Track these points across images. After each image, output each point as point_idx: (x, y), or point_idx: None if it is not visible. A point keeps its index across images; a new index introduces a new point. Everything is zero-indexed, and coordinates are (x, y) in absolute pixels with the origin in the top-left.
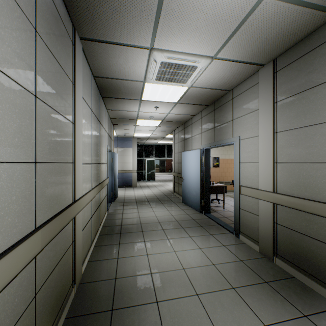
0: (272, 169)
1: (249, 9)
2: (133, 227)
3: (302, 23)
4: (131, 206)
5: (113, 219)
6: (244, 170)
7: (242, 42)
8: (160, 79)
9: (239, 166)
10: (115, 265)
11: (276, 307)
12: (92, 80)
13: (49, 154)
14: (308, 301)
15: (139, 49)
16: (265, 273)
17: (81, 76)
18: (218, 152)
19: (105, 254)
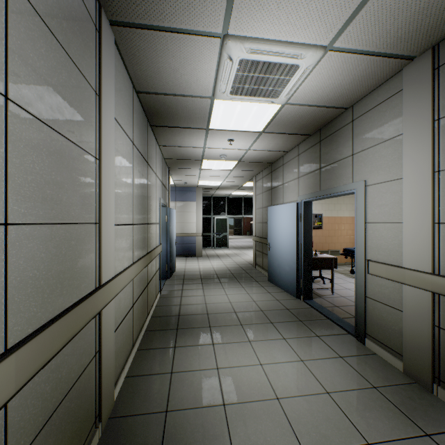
0: (431, 235)
1: None
2: (196, 319)
3: None
4: (193, 285)
5: (168, 306)
6: (374, 235)
7: (383, 13)
8: (237, 92)
9: (365, 229)
10: (167, 386)
11: None
12: (134, 98)
13: (43, 208)
14: None
15: (205, 38)
16: (422, 415)
17: (112, 84)
18: (321, 207)
19: (153, 364)
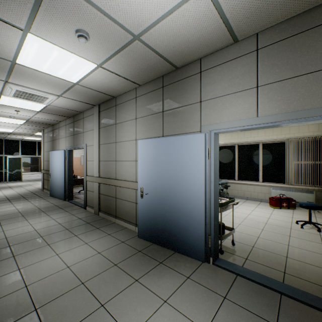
0: (98, 164)
1: (71, 85)
2: None
3: (102, 96)
4: None
5: None
6: (89, 166)
7: (75, 94)
8: (17, 97)
9: (86, 163)
10: None
11: (86, 229)
12: None
13: None
14: (103, 224)
15: None
16: (91, 220)
17: None
18: None
19: None
